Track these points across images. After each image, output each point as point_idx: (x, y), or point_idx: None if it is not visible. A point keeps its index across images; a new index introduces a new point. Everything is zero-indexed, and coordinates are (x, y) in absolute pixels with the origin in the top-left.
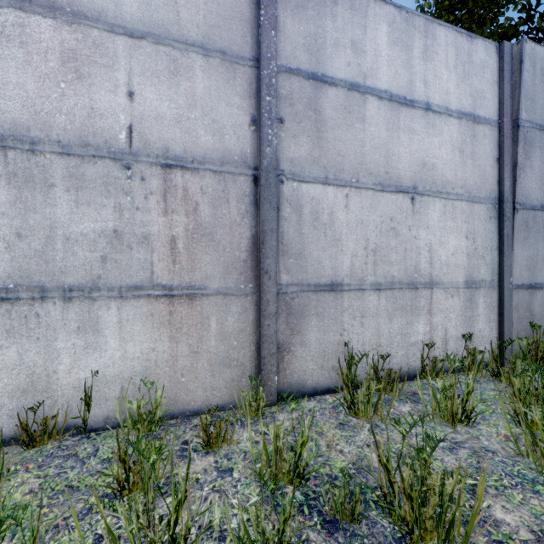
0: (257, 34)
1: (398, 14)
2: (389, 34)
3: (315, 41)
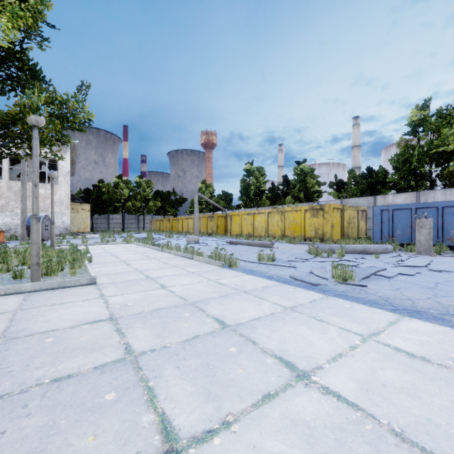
0: (416, 201)
1: (443, 190)
2: (441, 194)
3: (426, 199)
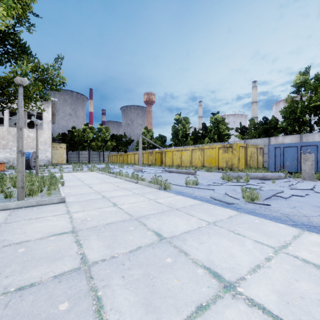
0: (300, 141)
1: (319, 133)
2: (318, 136)
3: (307, 139)
